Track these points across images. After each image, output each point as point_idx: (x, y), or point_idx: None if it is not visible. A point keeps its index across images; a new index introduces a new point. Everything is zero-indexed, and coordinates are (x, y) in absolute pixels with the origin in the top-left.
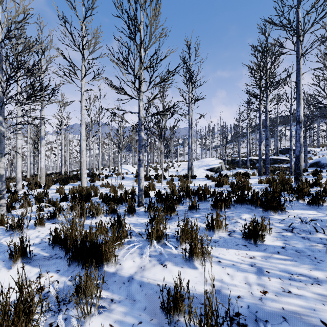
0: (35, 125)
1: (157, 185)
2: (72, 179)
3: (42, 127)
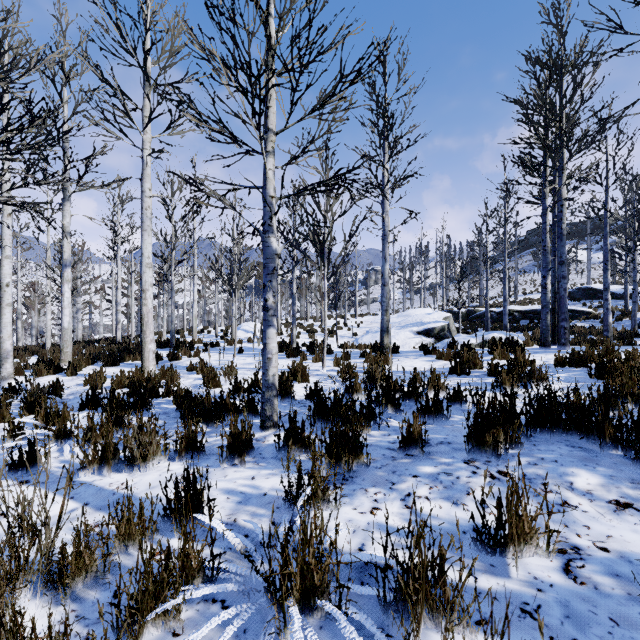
0: None
1: (312, 367)
2: (134, 353)
3: (66, 241)
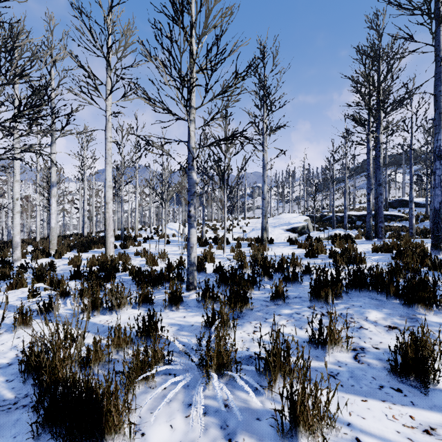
0: (22, 161)
1: (216, 253)
2: (97, 244)
3: (53, 169)
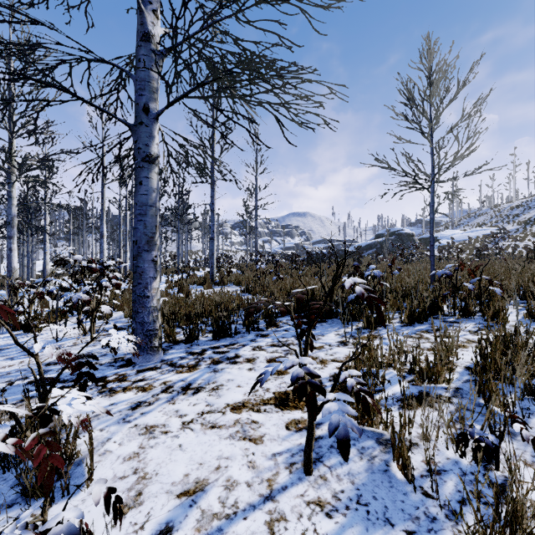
0: None
1: None
2: None
3: None
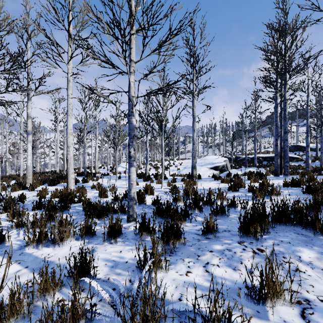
0: None
1: (156, 186)
2: (64, 179)
3: (29, 121)
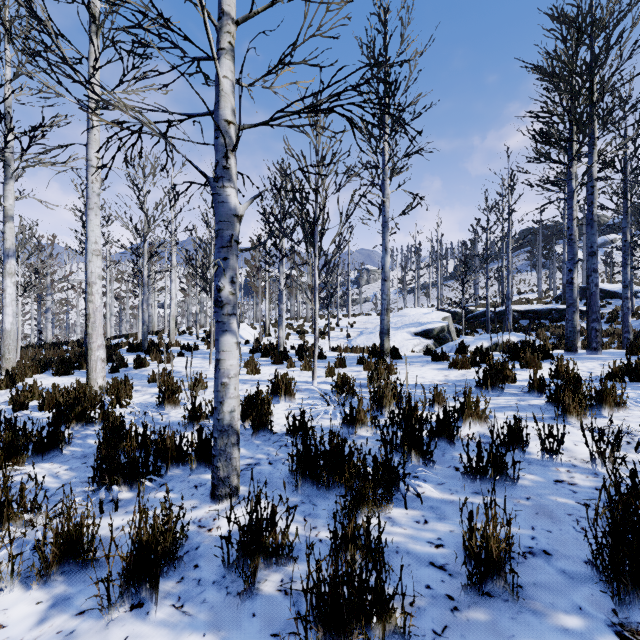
0: None
1: (300, 378)
2: None
3: (8, 226)
